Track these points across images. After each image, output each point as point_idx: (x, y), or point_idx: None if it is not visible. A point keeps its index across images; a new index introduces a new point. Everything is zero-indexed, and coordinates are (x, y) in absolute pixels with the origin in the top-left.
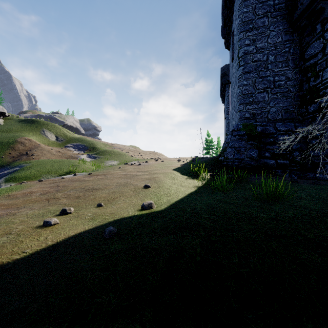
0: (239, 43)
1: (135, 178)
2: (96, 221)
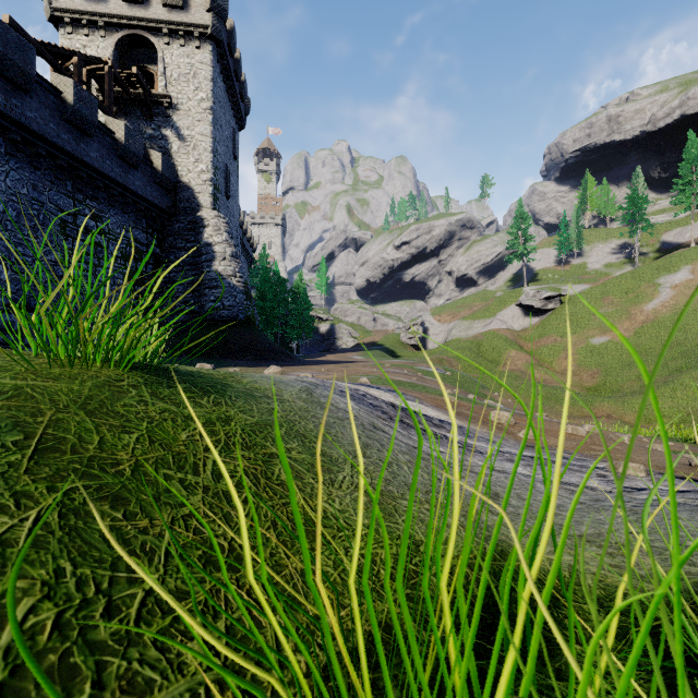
0: None
1: None
2: None
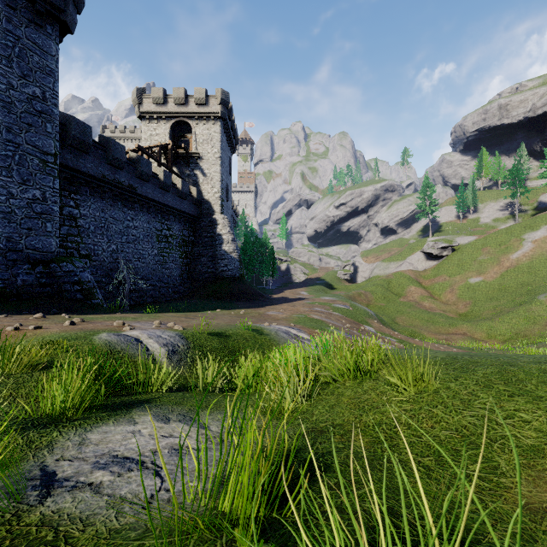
0: (58, 144)
1: (209, 315)
2: (233, 310)
